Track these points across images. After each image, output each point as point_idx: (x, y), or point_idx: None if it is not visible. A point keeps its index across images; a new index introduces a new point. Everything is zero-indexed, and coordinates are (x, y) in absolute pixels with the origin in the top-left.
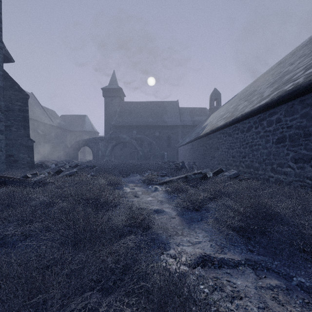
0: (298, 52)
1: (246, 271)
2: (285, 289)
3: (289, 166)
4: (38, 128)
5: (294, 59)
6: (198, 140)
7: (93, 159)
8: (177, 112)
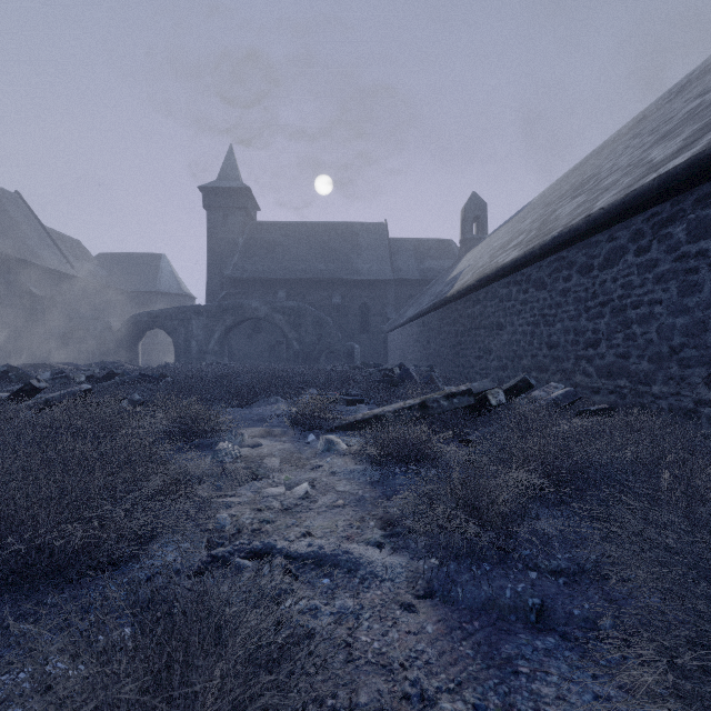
0: (698, 81)
1: None
2: None
3: None
4: (31, 282)
5: (700, 88)
6: (440, 310)
7: (176, 361)
8: (384, 250)
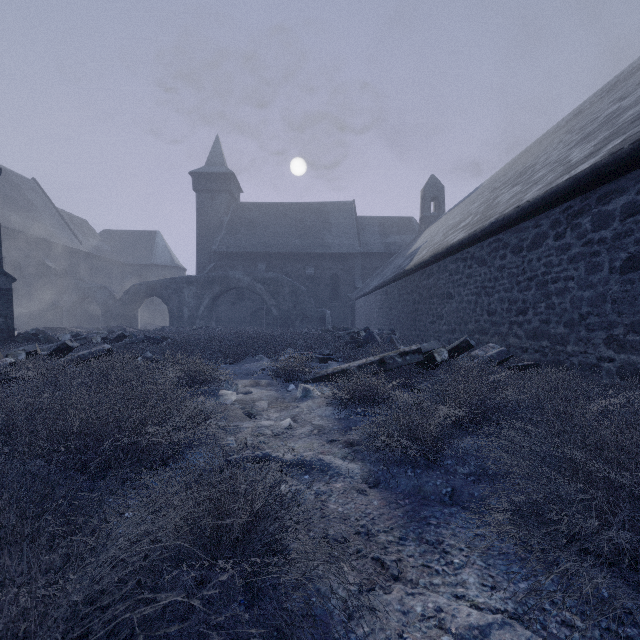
0: (625, 82)
1: None
2: None
3: None
4: (46, 256)
5: (623, 91)
6: (400, 281)
7: (170, 325)
8: (352, 226)
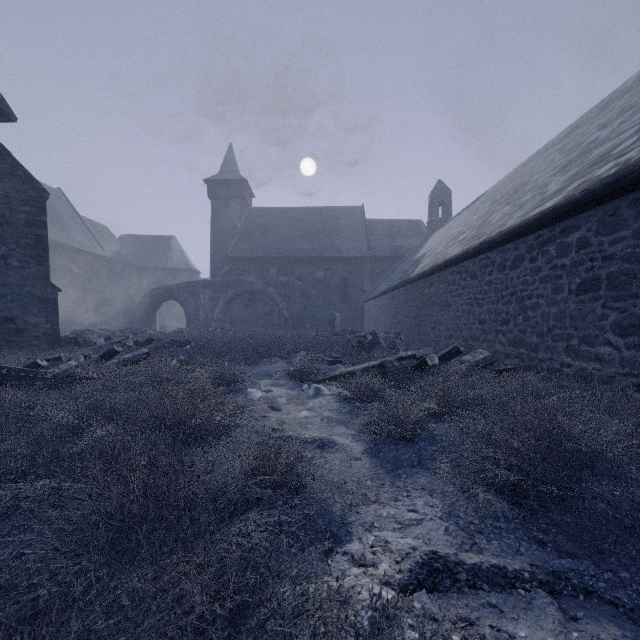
0: (615, 103)
1: (536, 601)
2: None
3: (607, 344)
4: (72, 262)
5: (608, 116)
6: (405, 288)
7: (187, 327)
8: (361, 230)
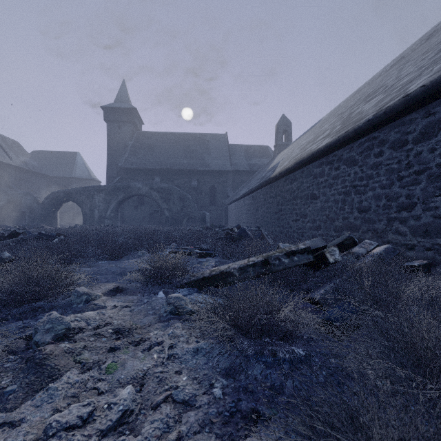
0: None
1: None
2: None
3: None
4: None
5: None
6: (265, 188)
7: (83, 224)
8: (225, 151)
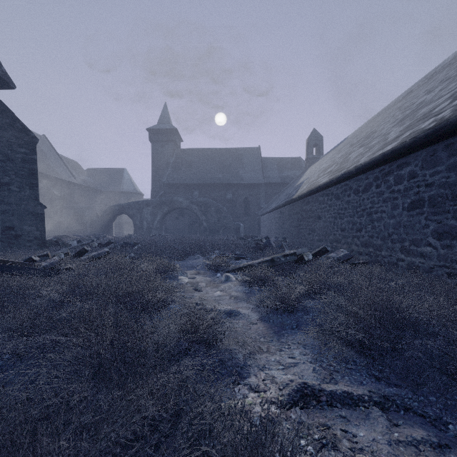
0: (438, 75)
1: (372, 414)
2: (438, 445)
3: (429, 245)
4: (53, 187)
5: (433, 84)
6: (289, 205)
7: (134, 233)
8: (258, 165)
